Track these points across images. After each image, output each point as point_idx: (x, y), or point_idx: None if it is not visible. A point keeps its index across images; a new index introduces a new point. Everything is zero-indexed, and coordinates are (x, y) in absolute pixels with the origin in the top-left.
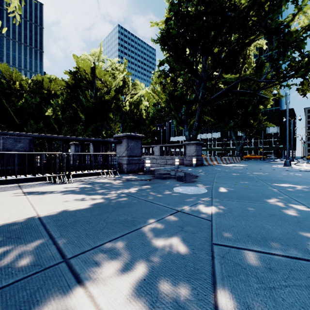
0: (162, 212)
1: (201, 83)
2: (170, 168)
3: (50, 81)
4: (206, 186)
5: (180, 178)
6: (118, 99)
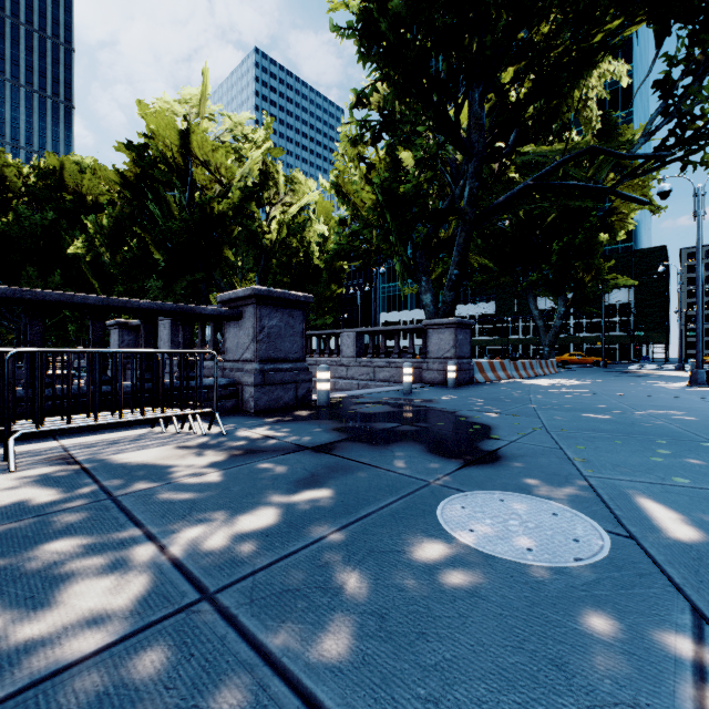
0: None
1: (469, 162)
2: (387, 393)
3: (81, 170)
4: (567, 491)
5: (436, 435)
6: (252, 215)
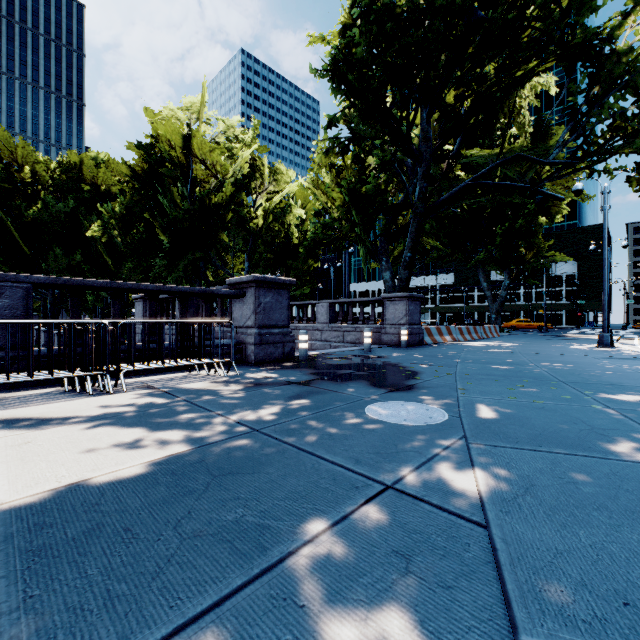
0: (344, 493)
1: (419, 167)
2: (352, 351)
3: (96, 164)
4: (442, 402)
5: (378, 377)
6: (241, 203)
